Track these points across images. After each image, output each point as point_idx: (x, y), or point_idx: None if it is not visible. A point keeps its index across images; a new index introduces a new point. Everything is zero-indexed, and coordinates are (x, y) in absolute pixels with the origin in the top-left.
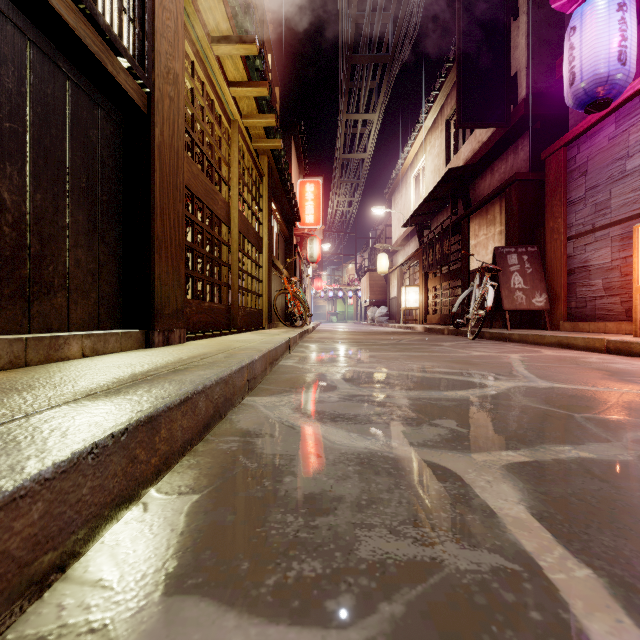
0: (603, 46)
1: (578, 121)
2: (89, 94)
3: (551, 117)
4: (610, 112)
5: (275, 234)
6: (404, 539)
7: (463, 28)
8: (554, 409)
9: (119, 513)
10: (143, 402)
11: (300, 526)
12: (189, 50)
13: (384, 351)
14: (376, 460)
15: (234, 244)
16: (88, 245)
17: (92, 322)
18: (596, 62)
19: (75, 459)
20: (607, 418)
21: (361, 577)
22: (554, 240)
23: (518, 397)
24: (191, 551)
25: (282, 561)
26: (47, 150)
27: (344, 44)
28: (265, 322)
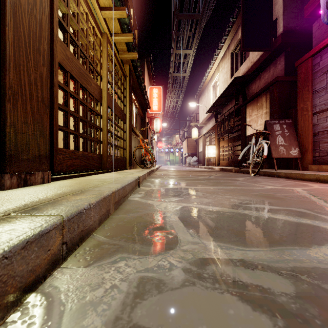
0: None
1: (319, 42)
2: None
3: (297, 44)
4: None
5: (135, 114)
6: None
7: None
8: None
9: None
10: None
11: None
12: None
13: (204, 185)
14: None
15: (104, 114)
16: None
17: None
18: None
19: None
20: None
21: None
22: (304, 115)
23: None
24: None
25: None
26: None
27: (174, 6)
28: (127, 165)
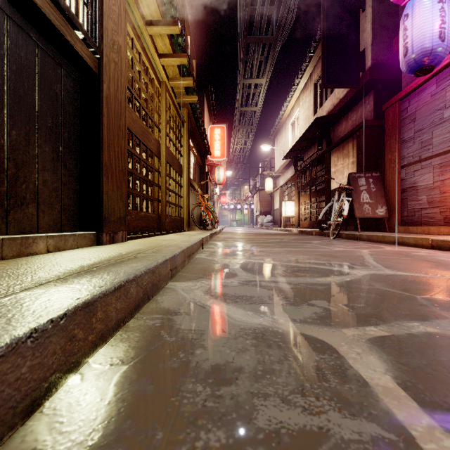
0: (428, 28)
1: (409, 83)
2: (54, 58)
3: (389, 80)
4: (432, 76)
5: (192, 164)
6: (294, 408)
7: (326, 17)
8: (400, 292)
9: (58, 384)
10: (83, 290)
11: (207, 395)
12: (130, 29)
13: (270, 247)
14: (268, 334)
15: (163, 170)
16: (53, 169)
17: (56, 226)
18: (423, 39)
19: (14, 344)
20: (441, 299)
21: (259, 447)
22: (391, 168)
23: (372, 282)
24: (114, 420)
25: (191, 431)
26: (21, 98)
27: (241, 29)
28: (185, 226)
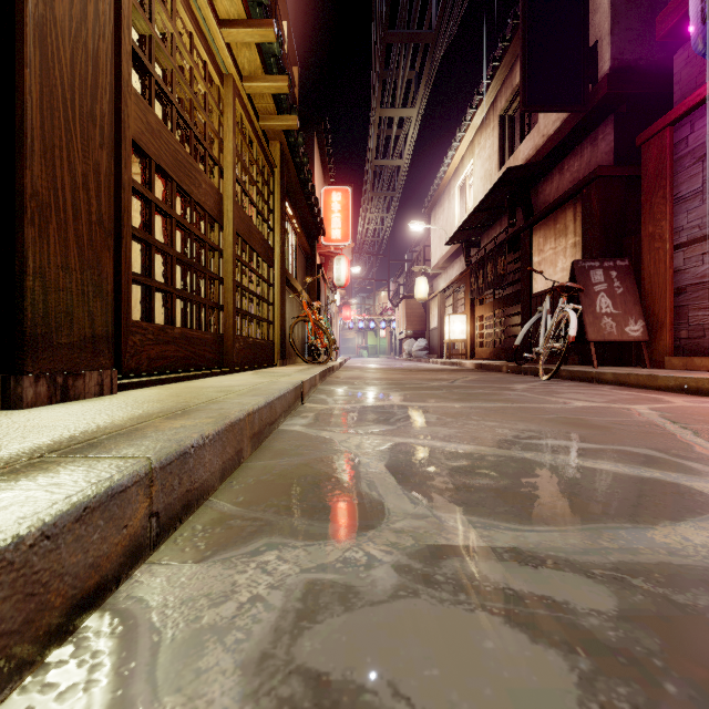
0: None
1: (688, 93)
2: None
3: (641, 98)
4: None
5: (292, 248)
6: None
7: None
8: None
9: None
10: None
11: None
12: None
13: (441, 400)
14: None
15: (228, 248)
16: None
17: None
18: None
19: None
20: None
21: None
22: (655, 250)
23: None
24: None
25: None
26: None
27: (378, 15)
28: (277, 357)
